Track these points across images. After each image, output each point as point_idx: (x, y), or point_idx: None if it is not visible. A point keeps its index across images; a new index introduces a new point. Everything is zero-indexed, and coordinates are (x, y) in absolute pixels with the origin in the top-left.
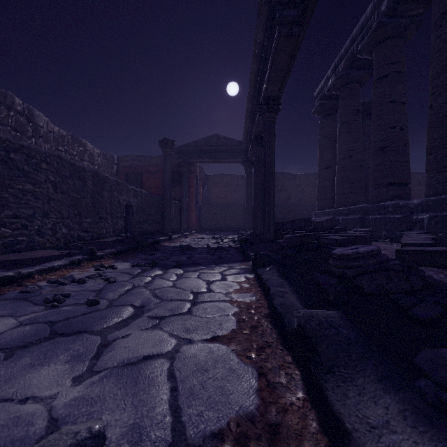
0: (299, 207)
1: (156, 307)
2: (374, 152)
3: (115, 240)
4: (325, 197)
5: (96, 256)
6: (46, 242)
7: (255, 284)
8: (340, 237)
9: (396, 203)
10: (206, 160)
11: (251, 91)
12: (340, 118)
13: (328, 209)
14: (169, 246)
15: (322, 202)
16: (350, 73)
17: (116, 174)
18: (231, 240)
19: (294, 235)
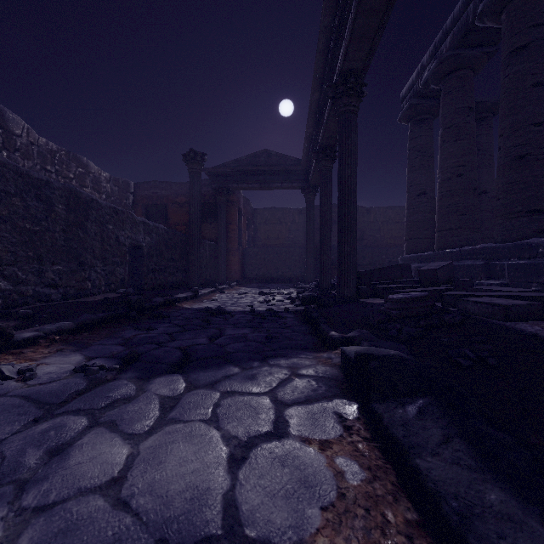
0: (377, 250)
1: None
2: (505, 164)
3: (103, 300)
4: (417, 235)
5: (11, 342)
6: None
7: (383, 470)
8: (504, 299)
9: None
10: (251, 185)
11: (318, 70)
12: (443, 121)
13: (422, 252)
14: (188, 310)
15: (413, 243)
16: (460, 54)
17: (133, 206)
18: (287, 298)
19: (409, 294)
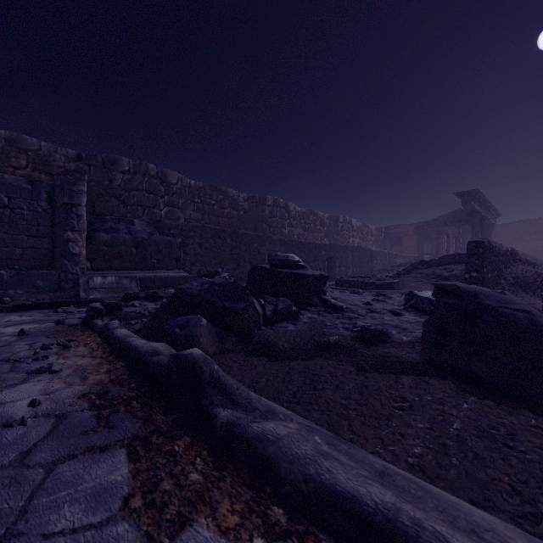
0: None
1: None
2: None
3: None
4: None
5: None
6: None
7: None
8: None
9: None
10: (450, 228)
11: None
12: None
13: None
14: None
15: None
16: None
17: (384, 239)
18: None
19: None
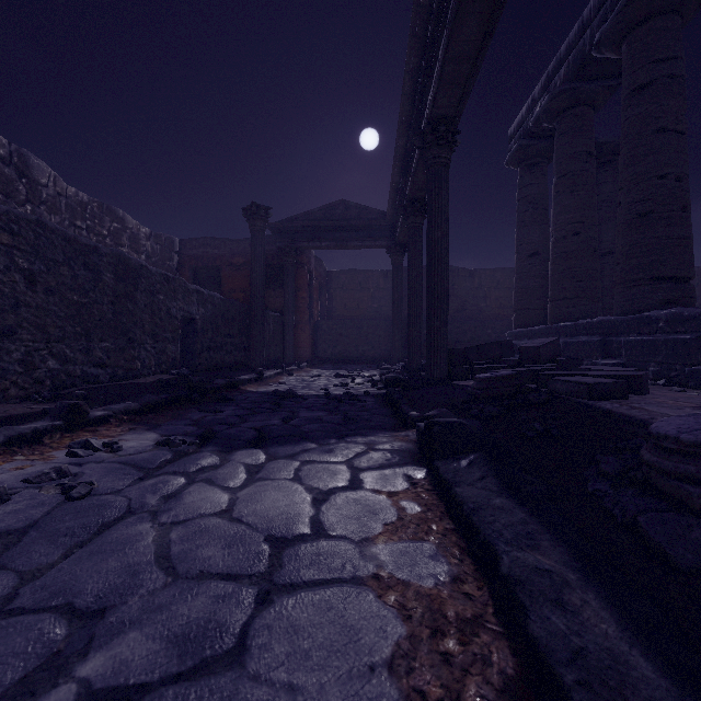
0: (481, 323)
1: (140, 617)
2: (625, 223)
3: (156, 381)
4: (528, 305)
5: (86, 420)
6: (10, 386)
7: (436, 505)
8: (593, 378)
9: (675, 313)
10: (325, 243)
11: (404, 113)
12: (557, 167)
13: (534, 326)
14: (254, 393)
15: (523, 315)
16: (576, 88)
17: (178, 269)
18: (368, 380)
19: (496, 373)
